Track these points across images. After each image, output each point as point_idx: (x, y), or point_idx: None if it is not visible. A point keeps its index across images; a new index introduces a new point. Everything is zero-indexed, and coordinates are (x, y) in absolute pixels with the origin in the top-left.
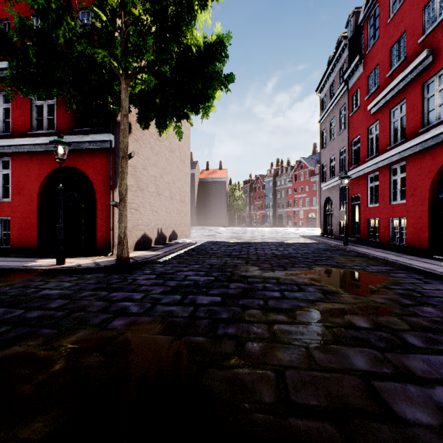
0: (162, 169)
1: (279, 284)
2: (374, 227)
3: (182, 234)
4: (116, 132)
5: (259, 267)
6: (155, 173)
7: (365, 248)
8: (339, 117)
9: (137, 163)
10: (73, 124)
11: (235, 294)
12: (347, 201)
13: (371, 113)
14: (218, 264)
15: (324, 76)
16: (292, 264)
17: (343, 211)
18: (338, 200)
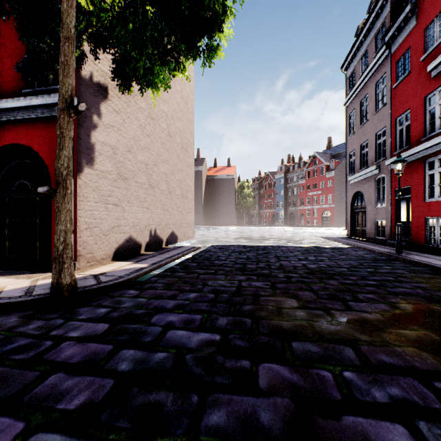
0: (156, 156)
1: (375, 372)
2: (436, 228)
3: (184, 236)
4: (80, 92)
5: (298, 300)
6: (146, 159)
7: (434, 259)
8: (375, 92)
9: (117, 142)
10: (21, 83)
11: (281, 437)
12: (388, 195)
13: (432, 75)
14: (227, 289)
15: (354, 47)
16: (349, 291)
17: (382, 208)
18: (374, 194)
